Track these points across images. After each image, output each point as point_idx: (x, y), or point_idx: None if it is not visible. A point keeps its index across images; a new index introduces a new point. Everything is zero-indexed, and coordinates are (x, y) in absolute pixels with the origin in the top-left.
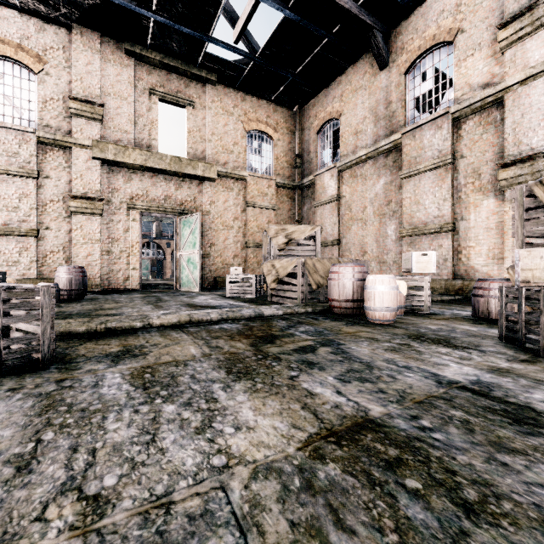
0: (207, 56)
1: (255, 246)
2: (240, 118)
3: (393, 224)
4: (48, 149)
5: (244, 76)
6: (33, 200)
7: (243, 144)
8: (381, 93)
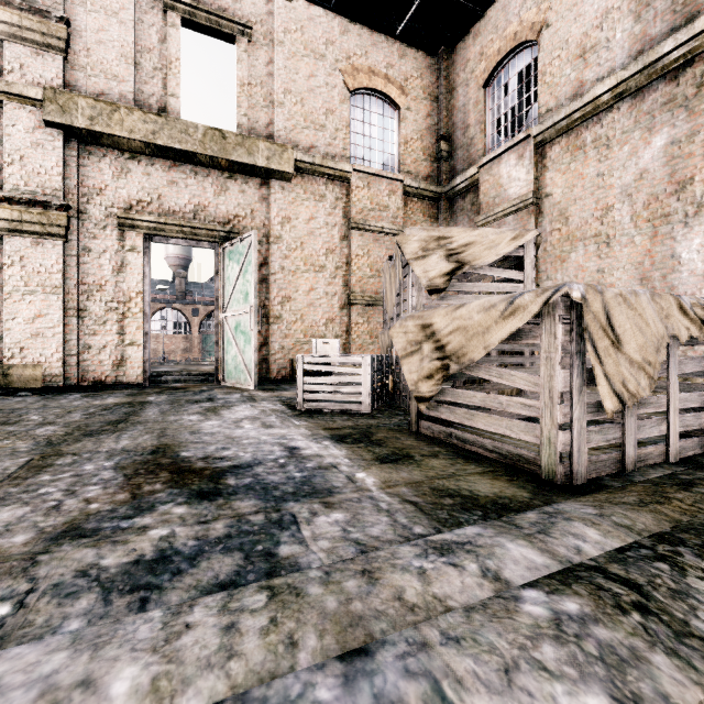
0: None
1: (366, 303)
2: (339, 65)
3: (697, 235)
4: None
5: None
6: None
7: (344, 113)
8: None
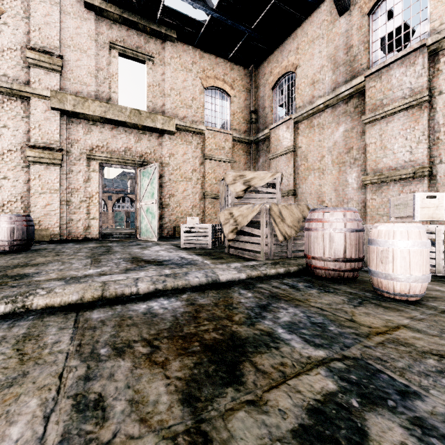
0: (166, 10)
1: (213, 197)
2: (199, 75)
3: (354, 172)
4: (5, 98)
5: (202, 32)
6: None
7: (201, 99)
8: (340, 39)
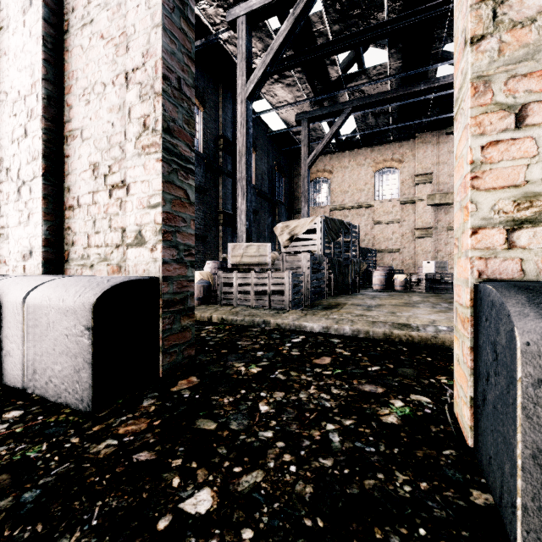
0: None
1: None
2: None
3: None
4: (403, 206)
5: None
6: (398, 234)
7: None
8: None
